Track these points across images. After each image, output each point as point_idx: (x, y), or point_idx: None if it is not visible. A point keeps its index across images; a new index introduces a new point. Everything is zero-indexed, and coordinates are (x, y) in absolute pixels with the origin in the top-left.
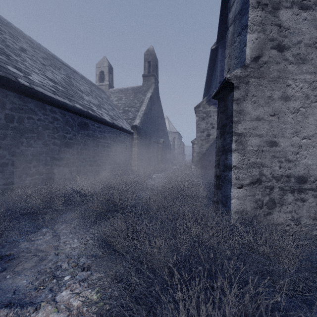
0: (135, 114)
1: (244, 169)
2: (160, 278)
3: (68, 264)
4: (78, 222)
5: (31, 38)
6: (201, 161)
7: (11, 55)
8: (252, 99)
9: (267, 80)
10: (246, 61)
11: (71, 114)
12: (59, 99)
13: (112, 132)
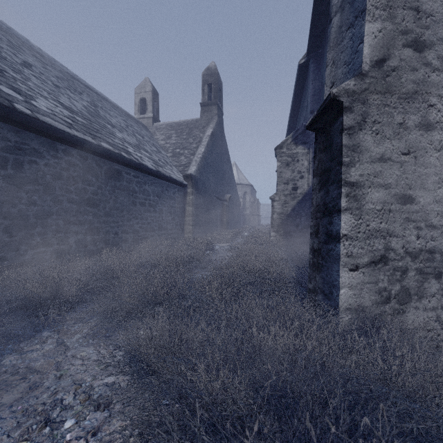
0: (190, 158)
1: (360, 239)
2: (225, 441)
3: (74, 396)
4: (96, 322)
5: (41, 51)
6: (285, 226)
7: (6, 71)
8: (373, 128)
9: (397, 98)
10: (363, 66)
11: (95, 157)
12: (76, 135)
13: (156, 184)
